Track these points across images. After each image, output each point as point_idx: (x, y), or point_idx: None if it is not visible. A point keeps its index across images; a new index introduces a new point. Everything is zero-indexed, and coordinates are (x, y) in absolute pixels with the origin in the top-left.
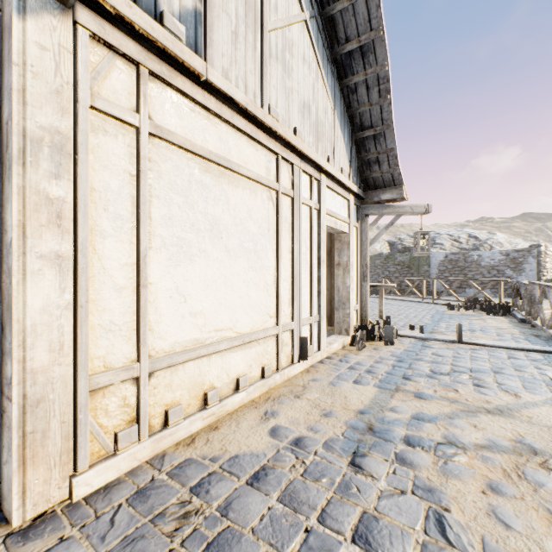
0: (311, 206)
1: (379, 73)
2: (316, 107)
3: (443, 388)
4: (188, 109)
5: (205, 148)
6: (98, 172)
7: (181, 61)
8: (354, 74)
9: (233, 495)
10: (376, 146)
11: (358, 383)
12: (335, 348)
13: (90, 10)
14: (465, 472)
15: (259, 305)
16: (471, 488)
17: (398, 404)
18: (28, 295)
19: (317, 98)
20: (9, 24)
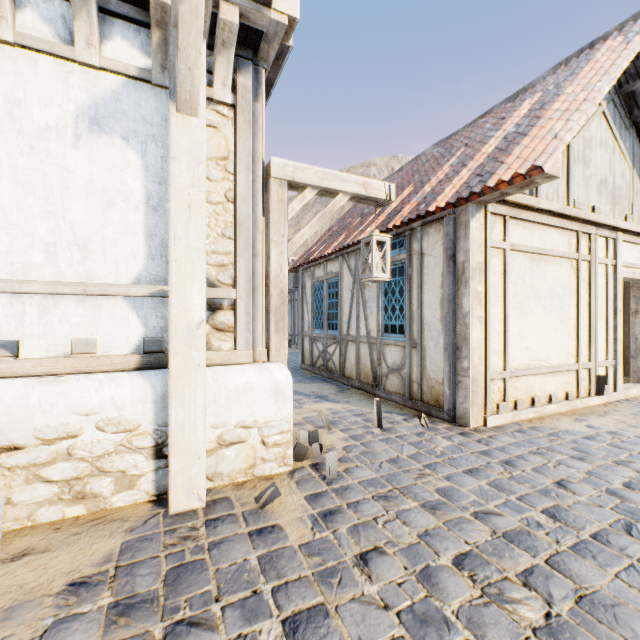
0: (606, 264)
1: None
2: (613, 176)
3: None
4: (523, 227)
5: (532, 247)
6: (491, 276)
7: (525, 205)
8: None
9: (575, 439)
10: None
11: None
12: (633, 394)
13: (491, 203)
14: None
15: (563, 346)
16: None
17: None
18: (473, 334)
19: (613, 168)
20: (464, 223)
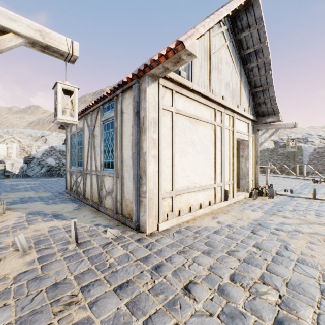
0: (229, 129)
1: (264, 61)
2: (232, 83)
3: (298, 215)
4: (185, 100)
5: (190, 113)
6: (163, 128)
7: (185, 85)
8: (251, 63)
9: (209, 234)
10: (263, 95)
11: (253, 211)
12: (241, 198)
13: (162, 78)
14: (300, 238)
15: (208, 174)
16: (301, 241)
17: (273, 218)
18: (149, 167)
19: (232, 78)
20: (144, 89)
